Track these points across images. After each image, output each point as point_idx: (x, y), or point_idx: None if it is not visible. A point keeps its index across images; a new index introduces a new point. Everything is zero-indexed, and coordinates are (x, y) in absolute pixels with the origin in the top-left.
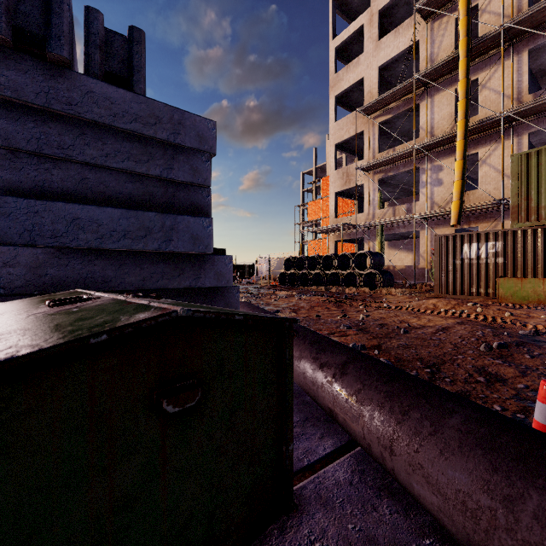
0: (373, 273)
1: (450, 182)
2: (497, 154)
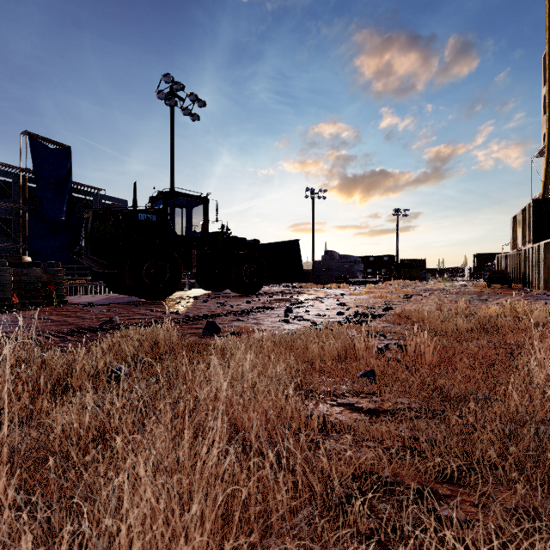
0: None
1: None
2: None
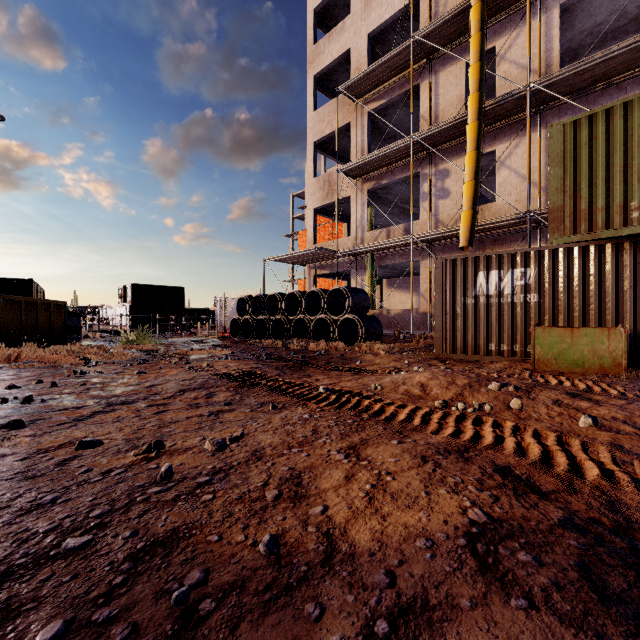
0: (353, 319)
1: (460, 193)
2: (520, 153)
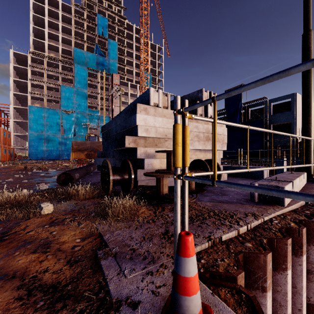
0: None
1: None
2: None
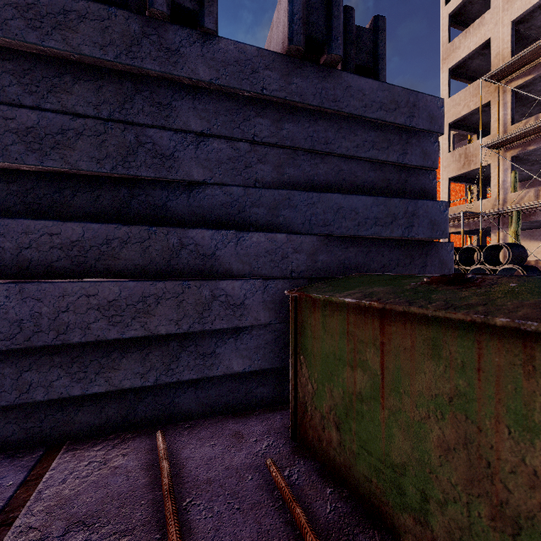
0: (510, 269)
1: None
2: None
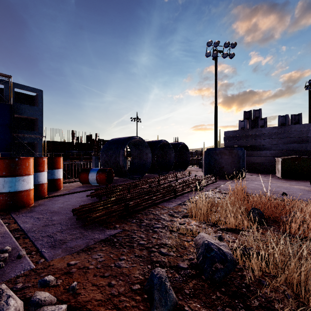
0: None
1: None
2: None
